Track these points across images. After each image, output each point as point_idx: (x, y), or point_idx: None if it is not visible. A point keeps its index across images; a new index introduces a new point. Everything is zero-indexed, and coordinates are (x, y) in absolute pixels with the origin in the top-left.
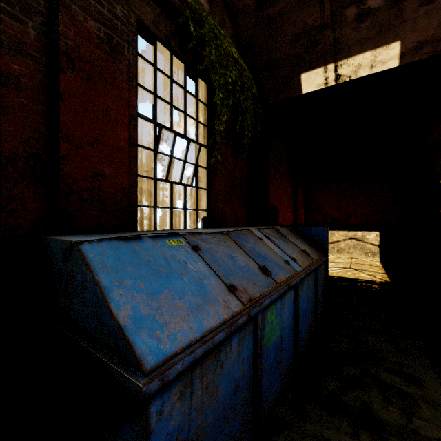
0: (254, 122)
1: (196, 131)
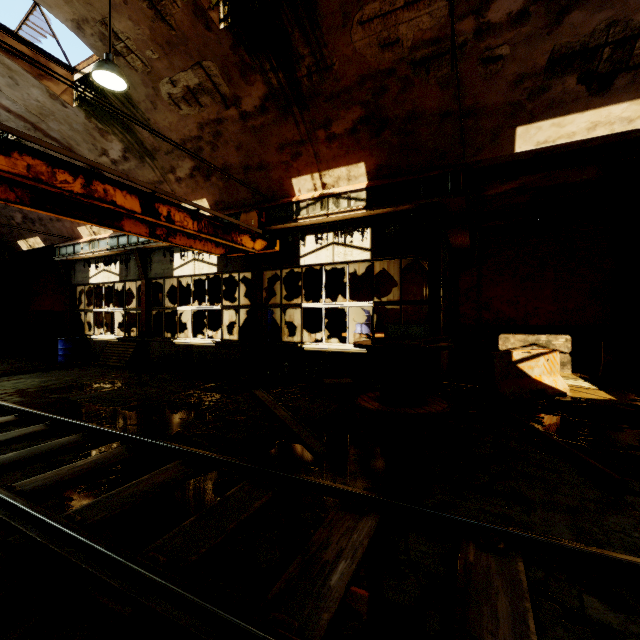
0: None
1: None
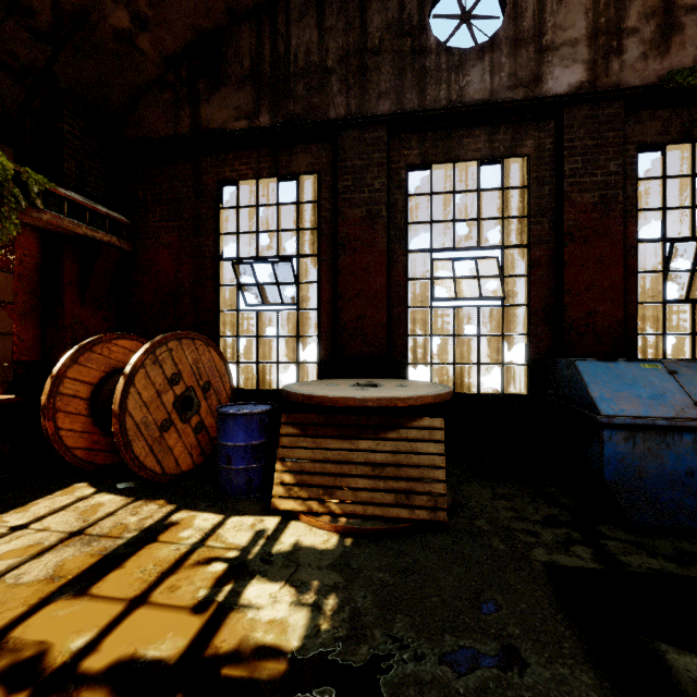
0: None
1: None
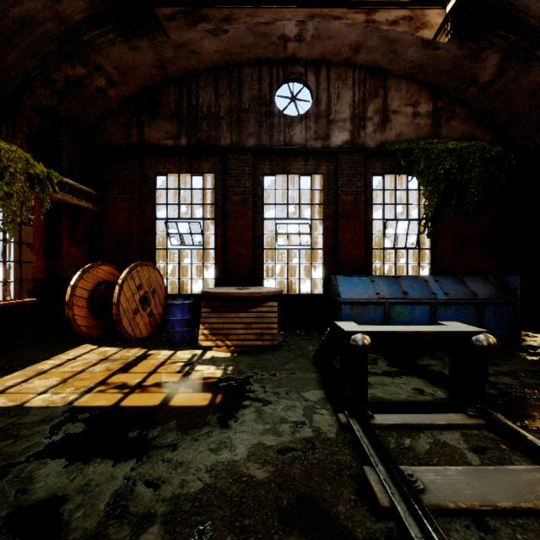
0: (486, 185)
1: (418, 211)
